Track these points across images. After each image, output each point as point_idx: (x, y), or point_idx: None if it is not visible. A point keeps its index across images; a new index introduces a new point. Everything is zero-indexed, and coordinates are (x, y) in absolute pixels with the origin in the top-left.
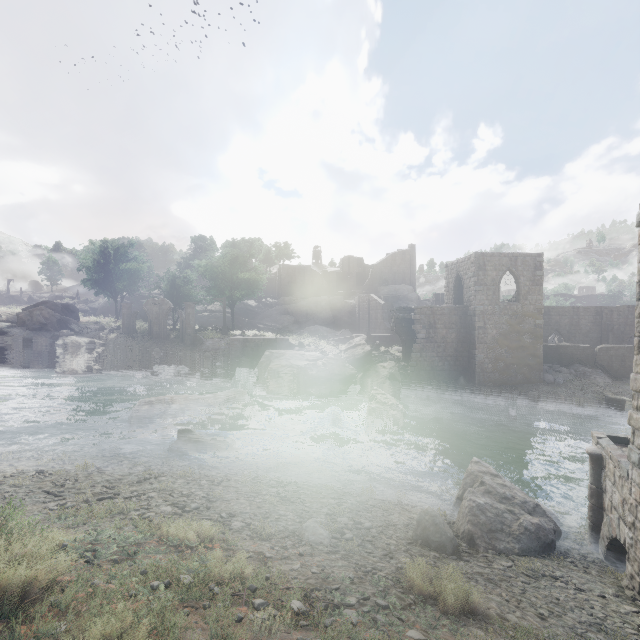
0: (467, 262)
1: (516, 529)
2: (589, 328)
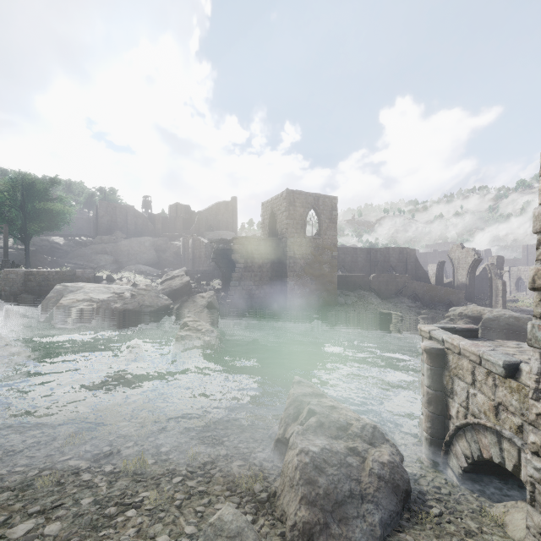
0: (280, 199)
1: (369, 484)
2: (363, 264)
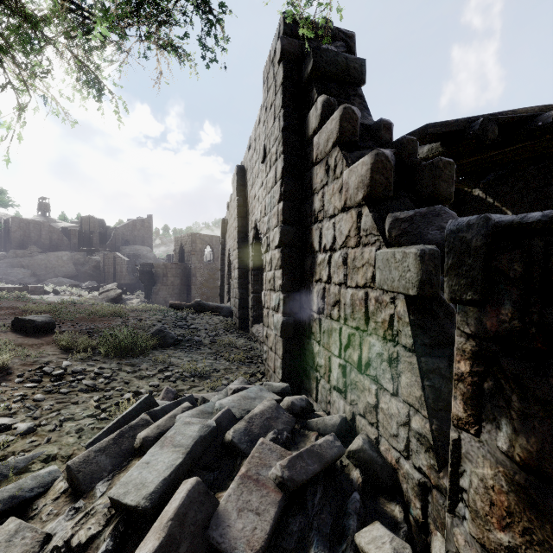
0: (187, 237)
1: None
2: None
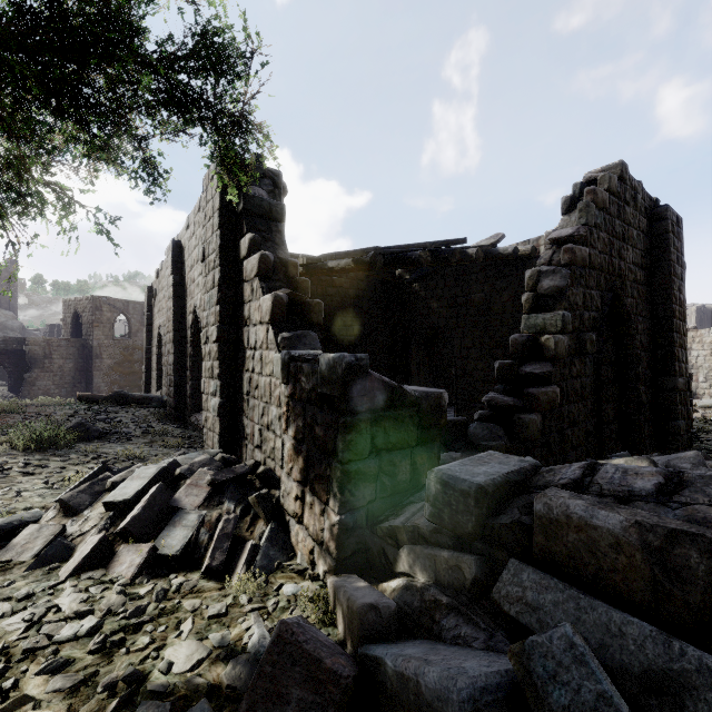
0: (85, 302)
1: None
2: None
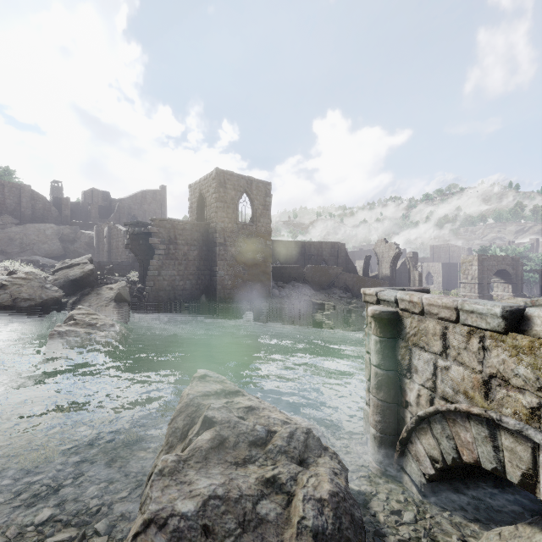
0: (209, 179)
1: None
2: (298, 257)
